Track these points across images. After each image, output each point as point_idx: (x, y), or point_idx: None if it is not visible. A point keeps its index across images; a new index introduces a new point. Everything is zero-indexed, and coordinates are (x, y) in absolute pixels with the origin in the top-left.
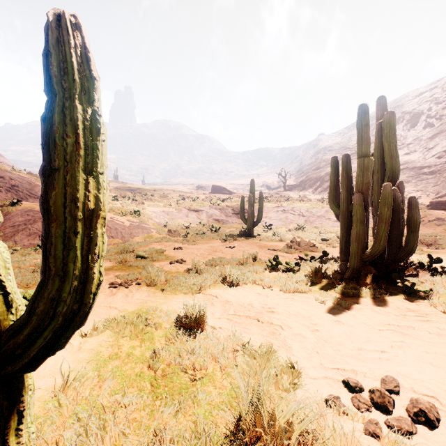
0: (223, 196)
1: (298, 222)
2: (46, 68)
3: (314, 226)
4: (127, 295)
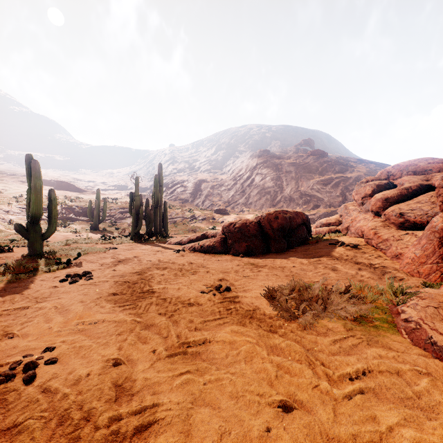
0: (70, 193)
1: None
2: (50, 197)
3: None
4: None
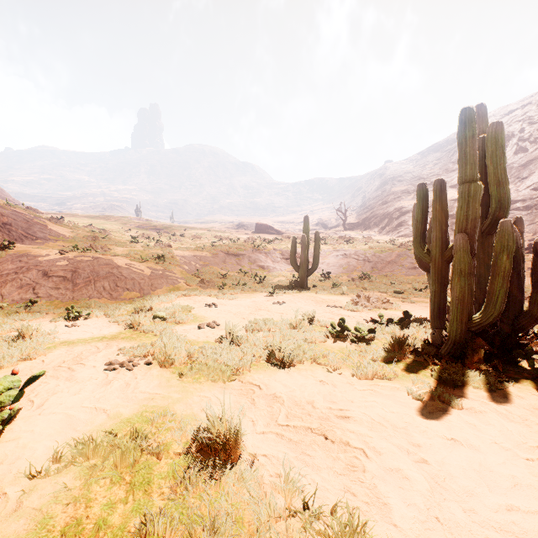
0: (269, 236)
1: (363, 269)
2: None
3: (383, 275)
4: (128, 383)
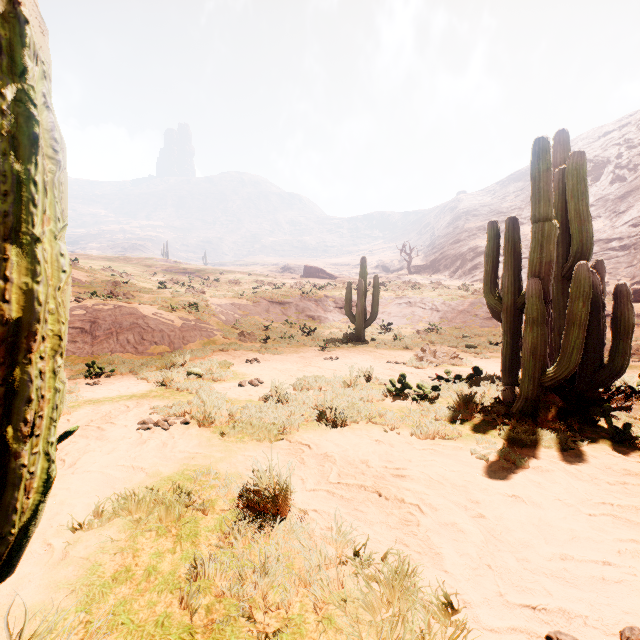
0: (320, 281)
1: (430, 320)
2: None
3: (454, 326)
4: (165, 443)
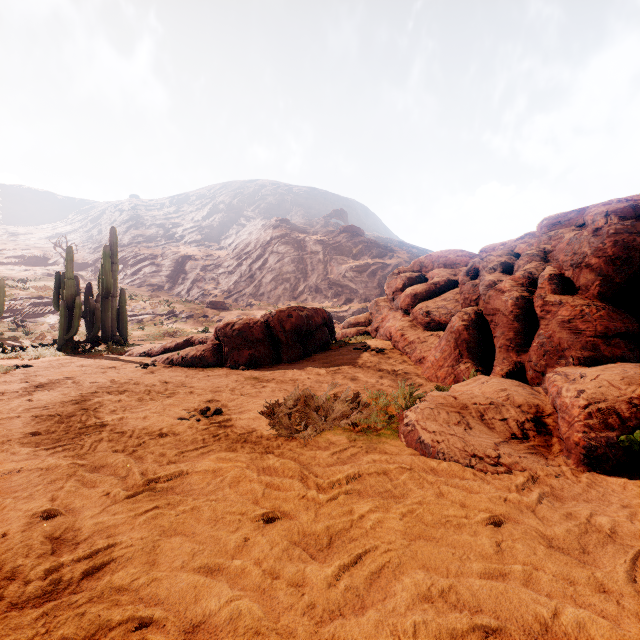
0: None
1: None
2: None
3: None
4: None
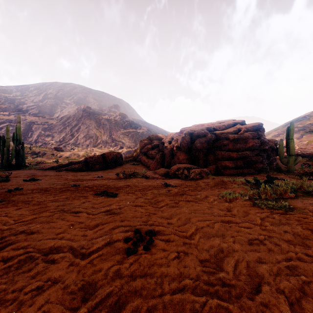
0: None
1: None
2: None
3: None
4: None
